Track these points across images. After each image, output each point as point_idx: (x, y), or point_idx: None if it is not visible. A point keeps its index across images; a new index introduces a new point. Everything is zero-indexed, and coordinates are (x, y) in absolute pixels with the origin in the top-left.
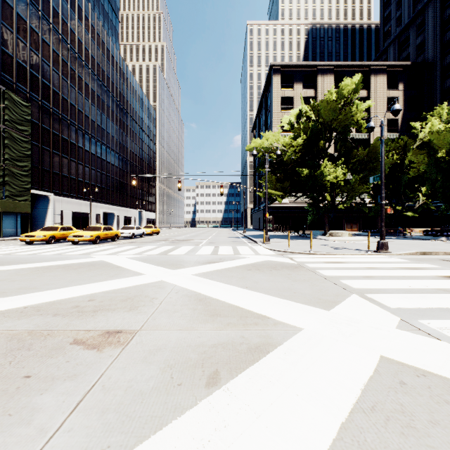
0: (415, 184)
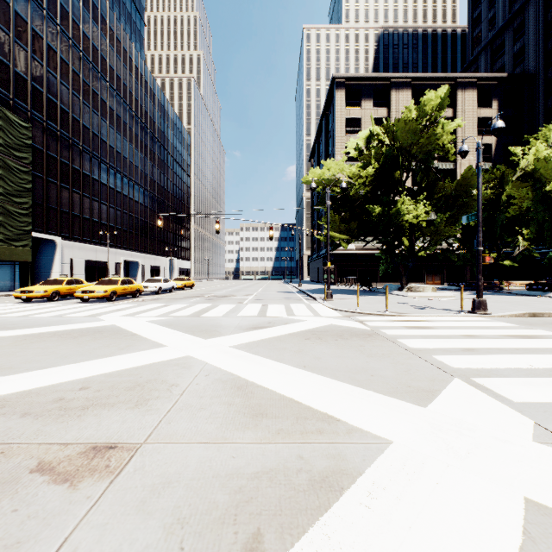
0: (515, 226)
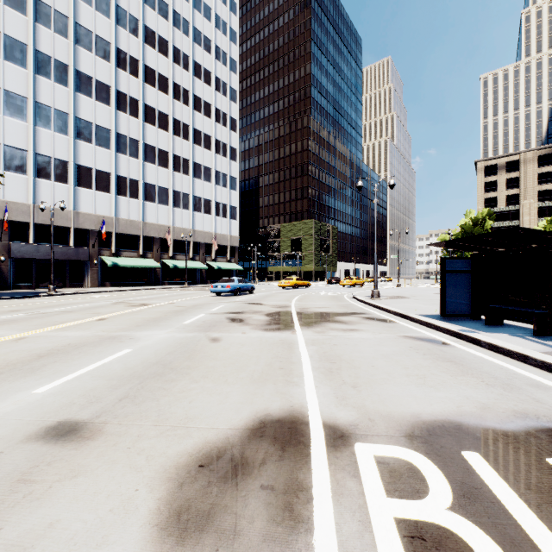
0: None
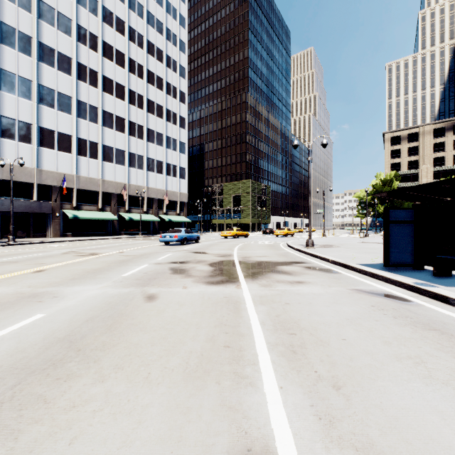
0: None
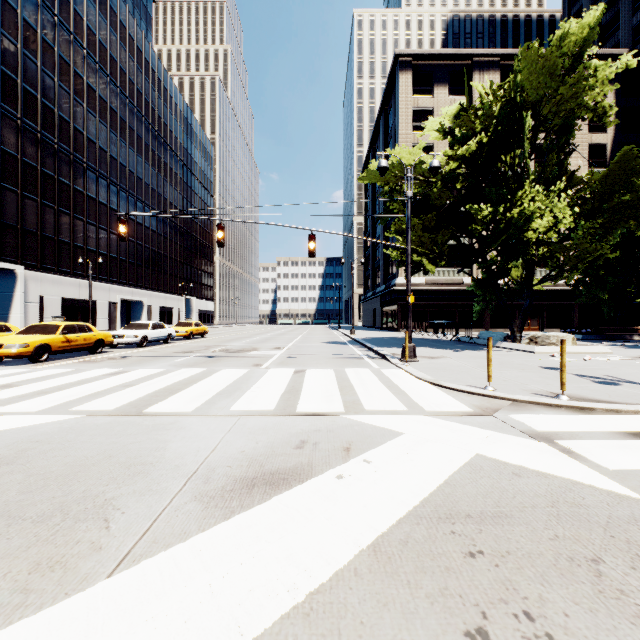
0: None
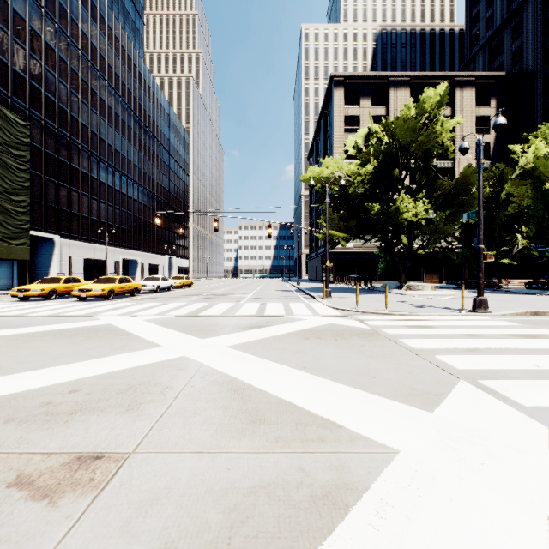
0: (513, 224)
